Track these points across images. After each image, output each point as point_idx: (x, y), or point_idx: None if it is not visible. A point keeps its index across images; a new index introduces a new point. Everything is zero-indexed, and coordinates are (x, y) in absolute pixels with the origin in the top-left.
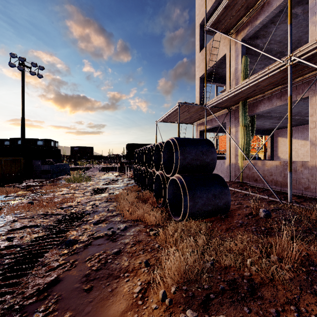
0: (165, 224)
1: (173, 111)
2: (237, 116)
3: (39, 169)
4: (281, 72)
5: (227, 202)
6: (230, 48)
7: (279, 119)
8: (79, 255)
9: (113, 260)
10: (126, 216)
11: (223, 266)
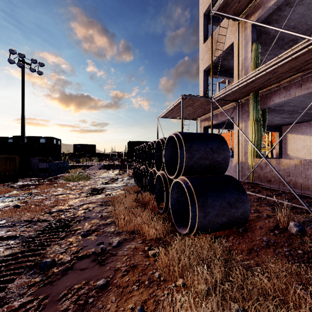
0: (167, 239)
1: (175, 105)
2: (246, 110)
3: (37, 167)
4: (306, 53)
5: (245, 211)
6: (239, 35)
7: (291, 114)
8: (53, 286)
9: (95, 299)
10: (120, 226)
11: None
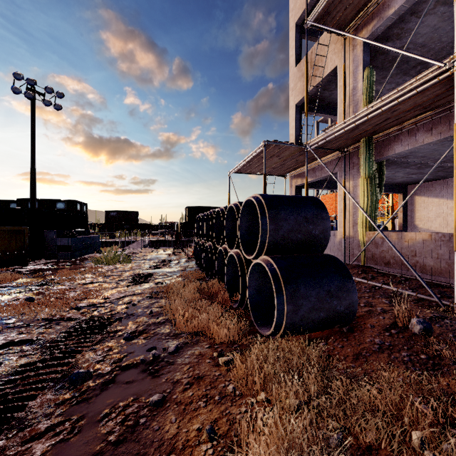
0: (244, 342)
1: (255, 156)
2: (355, 162)
3: (54, 244)
4: (437, 85)
5: (351, 304)
6: (345, 56)
7: (420, 168)
8: (89, 404)
9: (149, 419)
10: (178, 326)
11: (362, 445)
